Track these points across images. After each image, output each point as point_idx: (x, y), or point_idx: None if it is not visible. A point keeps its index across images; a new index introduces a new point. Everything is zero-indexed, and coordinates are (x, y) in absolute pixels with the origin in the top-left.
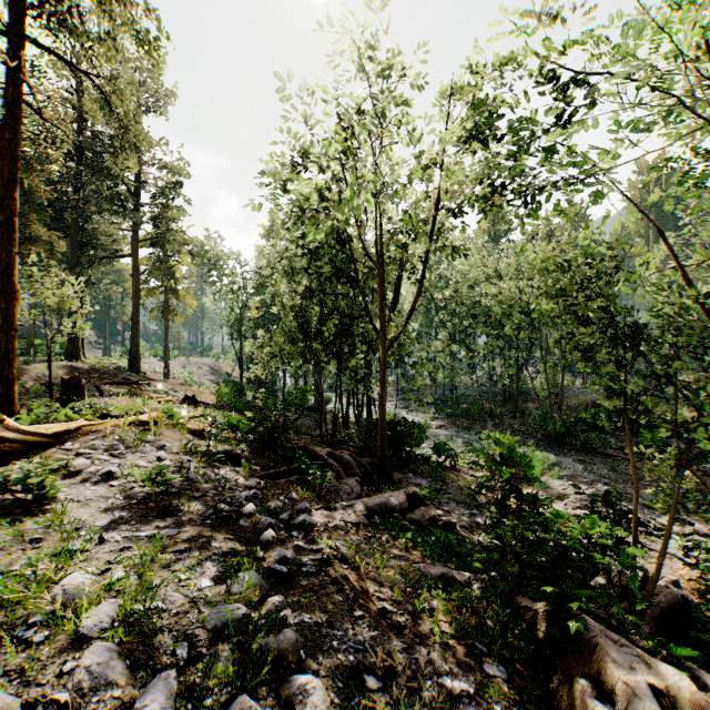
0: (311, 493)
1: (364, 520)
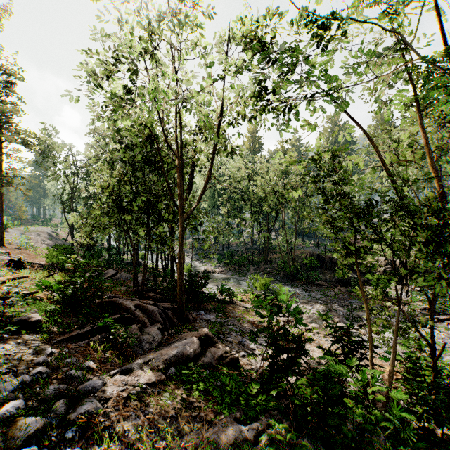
0: (111, 352)
1: (161, 377)
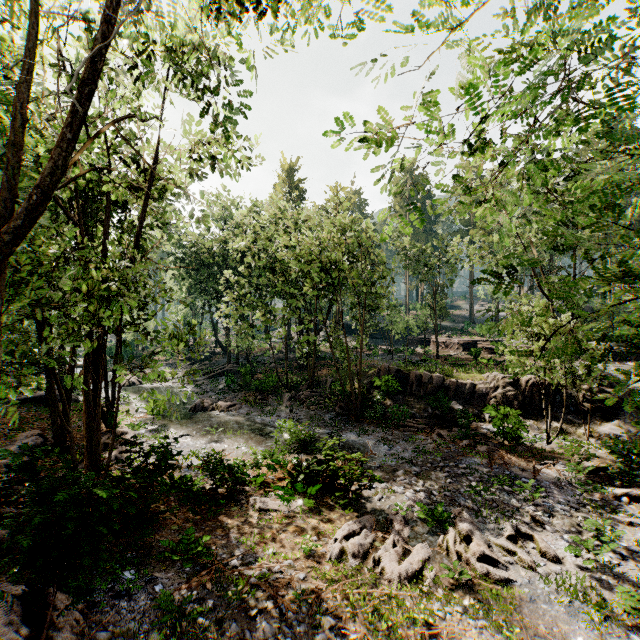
0: None
1: None
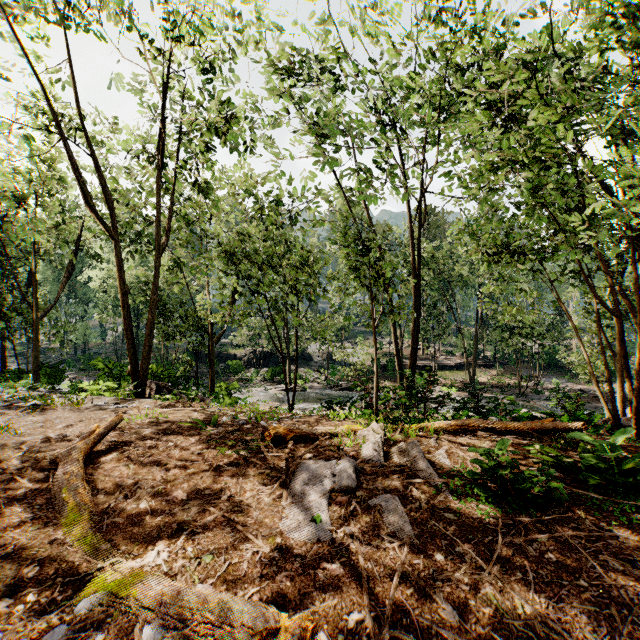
0: None
1: None
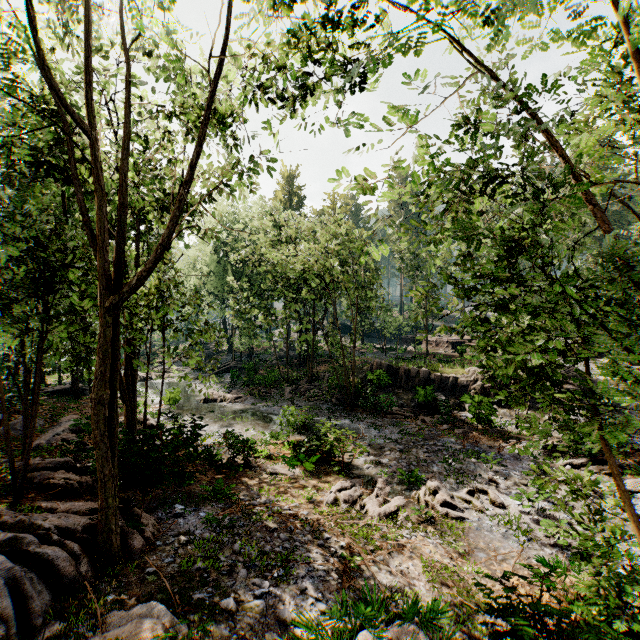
0: None
1: None
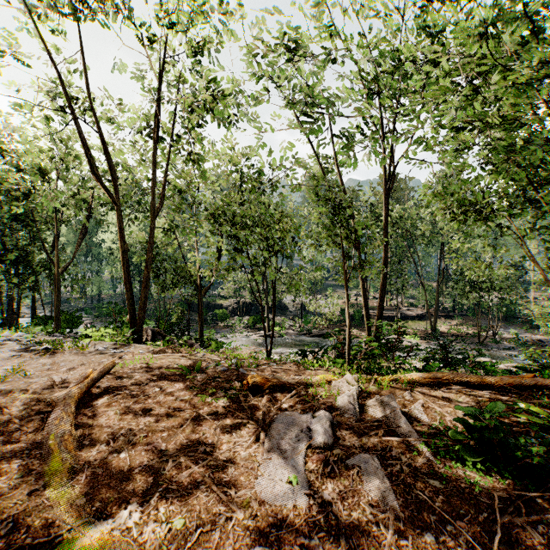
0: None
1: None
